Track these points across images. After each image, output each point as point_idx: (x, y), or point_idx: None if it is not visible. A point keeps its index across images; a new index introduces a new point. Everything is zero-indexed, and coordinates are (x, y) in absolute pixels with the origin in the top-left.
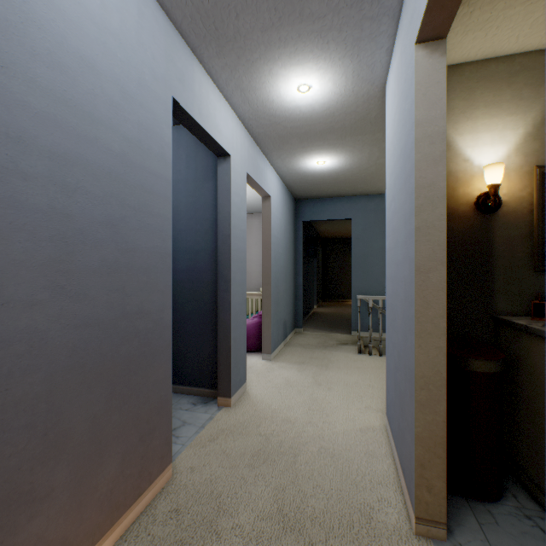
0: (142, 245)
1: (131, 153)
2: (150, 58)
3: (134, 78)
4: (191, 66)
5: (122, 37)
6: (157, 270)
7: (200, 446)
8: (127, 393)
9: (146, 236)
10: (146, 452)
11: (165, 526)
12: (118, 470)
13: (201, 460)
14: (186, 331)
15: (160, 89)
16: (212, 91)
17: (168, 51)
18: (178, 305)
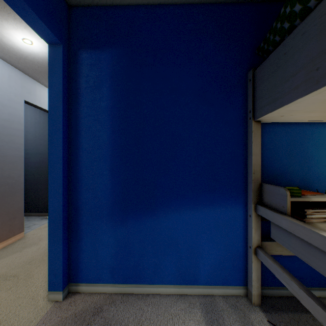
0: (11, 154)
1: (6, 124)
2: (14, 90)
3: (7, 99)
4: (35, 86)
5: (2, 87)
6: (17, 162)
7: (40, 229)
8: (4, 203)
9: (12, 151)
10: (12, 224)
11: (19, 245)
12: (0, 227)
13: (38, 232)
14: (39, 189)
15: (19, 99)
16: (47, 92)
17: (23, 84)
18: (35, 177)
